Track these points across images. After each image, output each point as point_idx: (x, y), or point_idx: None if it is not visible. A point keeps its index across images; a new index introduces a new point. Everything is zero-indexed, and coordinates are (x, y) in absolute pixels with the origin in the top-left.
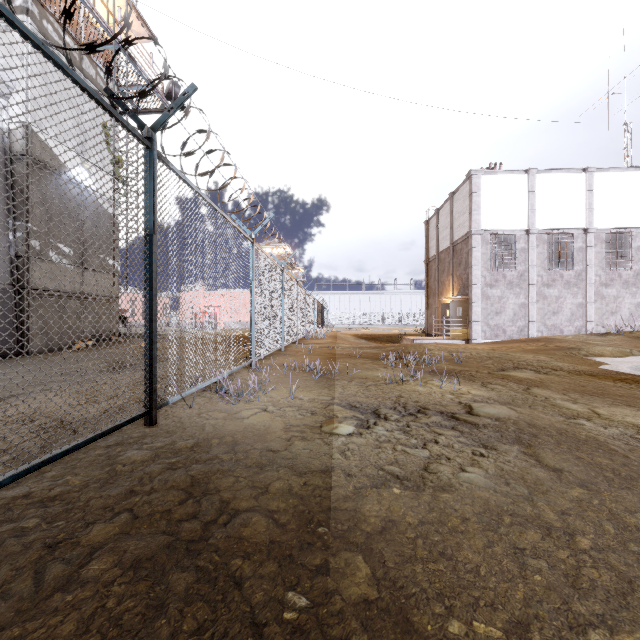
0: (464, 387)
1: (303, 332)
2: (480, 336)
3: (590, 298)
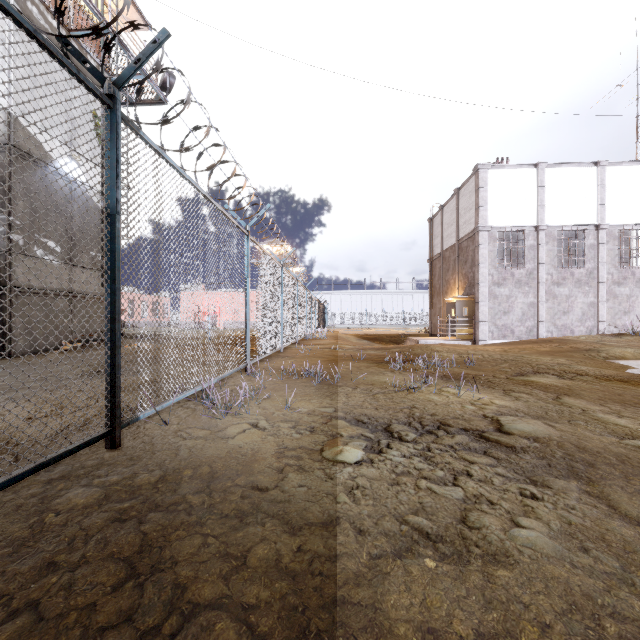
0: (485, 396)
1: (303, 332)
2: (487, 337)
3: (602, 297)
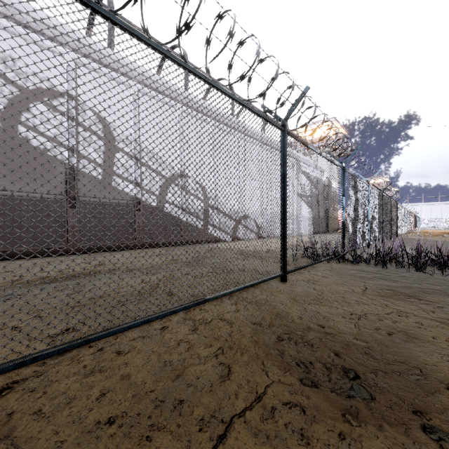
0: None
1: (408, 229)
2: None
3: None
